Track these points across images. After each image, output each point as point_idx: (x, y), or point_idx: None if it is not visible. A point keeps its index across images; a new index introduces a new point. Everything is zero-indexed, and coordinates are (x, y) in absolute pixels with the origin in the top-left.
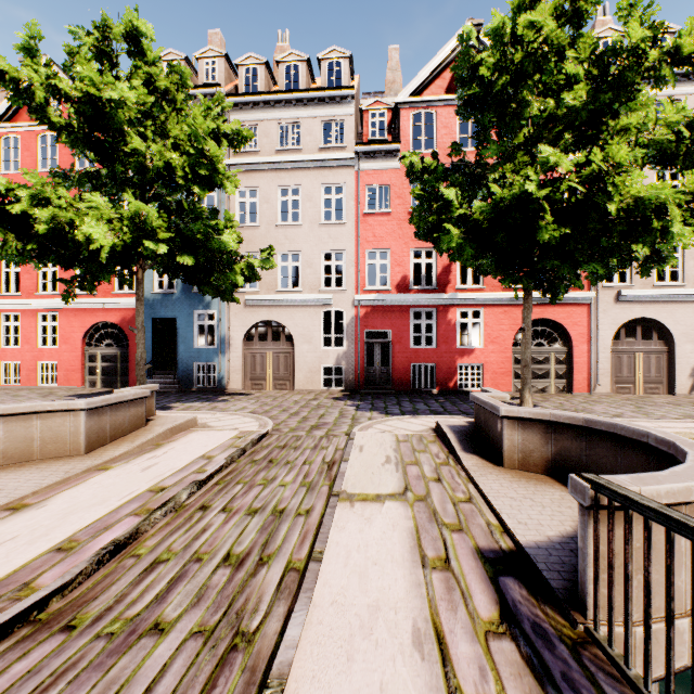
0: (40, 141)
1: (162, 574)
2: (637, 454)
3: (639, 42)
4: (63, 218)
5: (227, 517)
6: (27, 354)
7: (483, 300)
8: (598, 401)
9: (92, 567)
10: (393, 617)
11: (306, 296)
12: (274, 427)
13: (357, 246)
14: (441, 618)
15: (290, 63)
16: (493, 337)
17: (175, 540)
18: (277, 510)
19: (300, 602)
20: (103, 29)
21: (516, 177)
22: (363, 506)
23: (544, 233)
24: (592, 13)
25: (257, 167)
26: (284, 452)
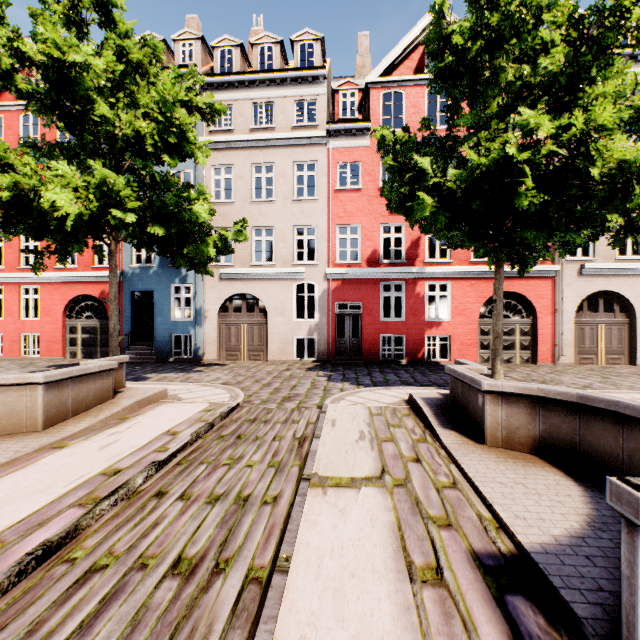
0: (22, 120)
1: (95, 588)
2: None
3: None
4: (26, 185)
5: (184, 507)
6: (10, 325)
7: (450, 274)
8: (563, 372)
9: (10, 581)
10: None
11: (279, 270)
12: (246, 399)
13: (328, 222)
14: None
15: (263, 45)
16: (460, 310)
17: (119, 538)
18: (240, 497)
19: (259, 639)
20: None
21: (492, 143)
22: (337, 494)
23: (524, 199)
24: None
25: (232, 145)
26: (254, 427)
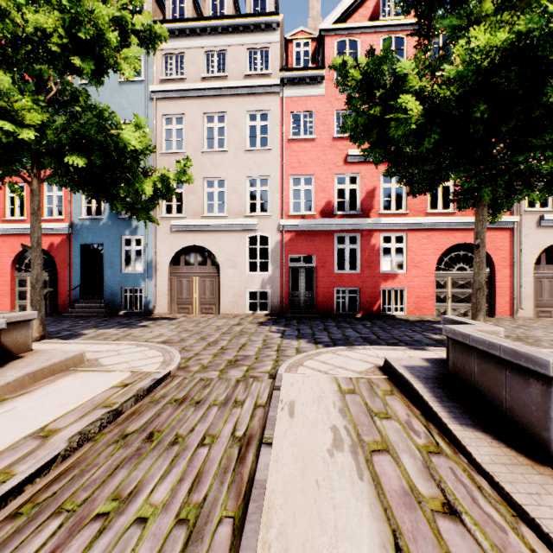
0: None
1: None
2: None
3: None
4: None
5: None
6: None
7: (406, 225)
8: (529, 326)
9: None
10: None
11: (231, 221)
12: (182, 364)
13: (281, 172)
14: None
15: None
16: (417, 262)
17: None
18: None
19: None
20: None
21: (502, 29)
22: None
23: None
24: None
25: (183, 94)
26: (178, 414)
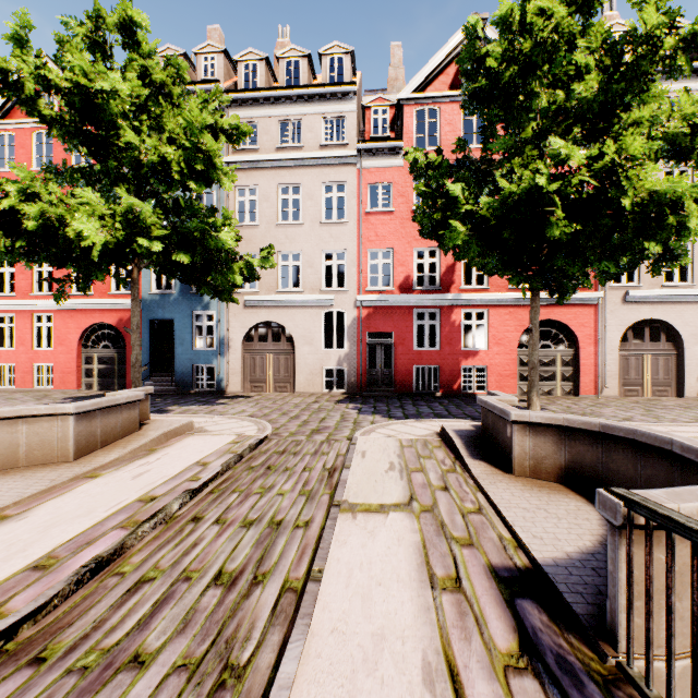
0: (35, 138)
1: (146, 595)
2: (659, 463)
3: (654, 29)
4: (53, 214)
5: (220, 530)
6: (22, 355)
7: (487, 301)
8: (605, 404)
9: (70, 588)
10: (400, 648)
11: (307, 297)
12: (274, 432)
13: (359, 246)
14: (454, 650)
15: (290, 59)
16: (498, 339)
17: (163, 556)
18: (274, 521)
19: (297, 630)
20: (96, 19)
21: (525, 171)
22: (366, 518)
23: (555, 229)
24: (603, 1)
25: (257, 165)
26: (283, 458)
